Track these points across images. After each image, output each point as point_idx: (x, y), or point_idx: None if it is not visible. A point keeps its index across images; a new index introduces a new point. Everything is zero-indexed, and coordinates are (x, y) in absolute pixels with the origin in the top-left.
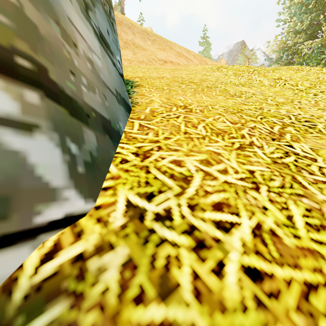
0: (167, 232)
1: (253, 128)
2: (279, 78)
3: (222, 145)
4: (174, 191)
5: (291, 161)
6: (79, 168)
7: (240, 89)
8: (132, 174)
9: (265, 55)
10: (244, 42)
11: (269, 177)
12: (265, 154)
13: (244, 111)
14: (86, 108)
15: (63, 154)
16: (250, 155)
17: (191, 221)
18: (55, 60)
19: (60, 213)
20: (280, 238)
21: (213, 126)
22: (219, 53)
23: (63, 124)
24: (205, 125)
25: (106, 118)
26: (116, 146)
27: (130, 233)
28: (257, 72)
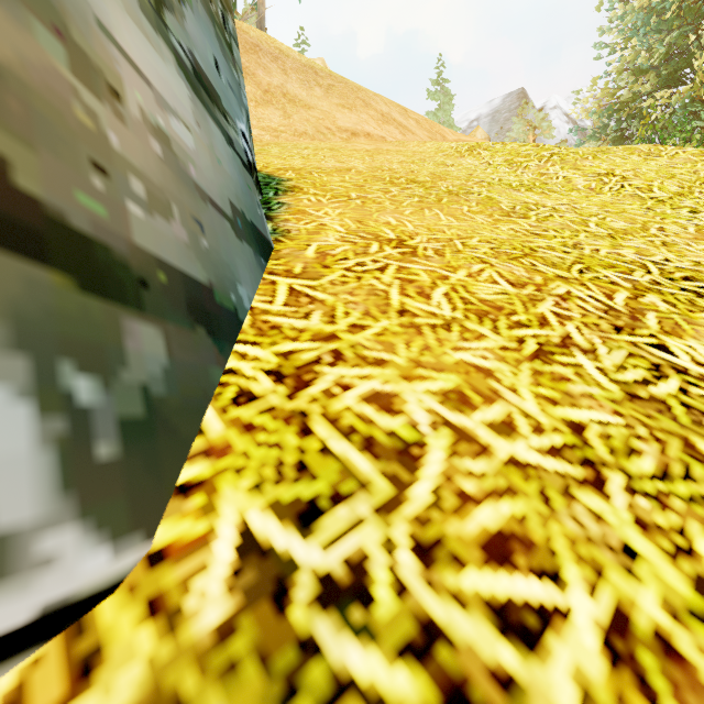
0: (354, 651)
1: (566, 298)
2: (610, 173)
3: (495, 346)
4: (376, 494)
5: (671, 392)
6: (101, 448)
7: (524, 198)
8: (262, 440)
9: (569, 120)
10: (524, 91)
11: (625, 442)
12: (603, 371)
13: (538, 252)
14: (140, 261)
15: (45, 417)
16: (567, 374)
17: (424, 607)
18: (41, 135)
19: (24, 609)
20: (690, 668)
21: (469, 292)
22: (470, 116)
23: (54, 320)
24: (448, 291)
25: (200, 281)
26: (228, 353)
27: (242, 656)
28: (560, 159)
